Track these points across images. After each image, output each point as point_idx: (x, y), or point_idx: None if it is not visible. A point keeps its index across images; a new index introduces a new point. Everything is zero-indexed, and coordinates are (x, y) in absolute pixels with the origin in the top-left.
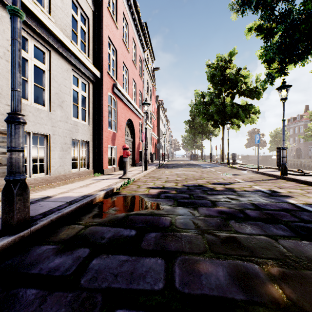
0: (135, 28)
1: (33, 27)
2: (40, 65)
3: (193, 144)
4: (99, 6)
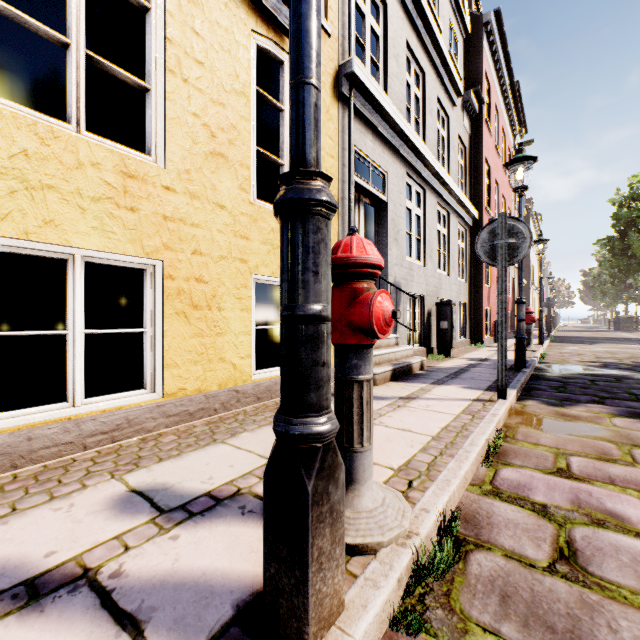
0: (505, 108)
1: (446, 199)
2: (444, 232)
3: (619, 291)
4: (476, 124)
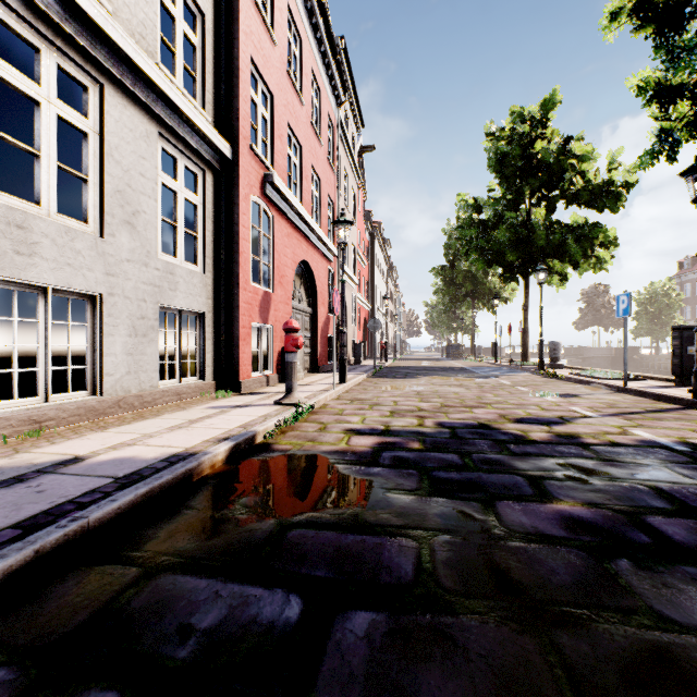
0: (318, 48)
1: (52, 16)
2: (74, 118)
3: (451, 321)
4: None
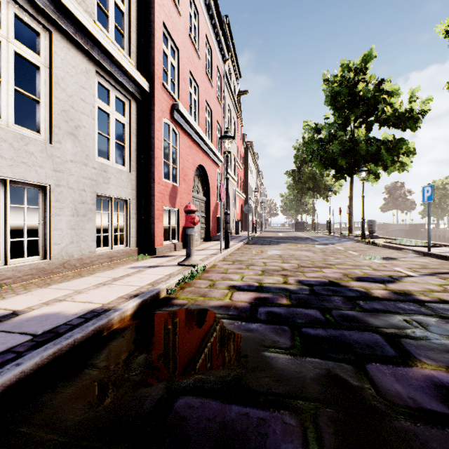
0: (210, 22)
1: None
2: (28, 55)
3: (298, 206)
4: None
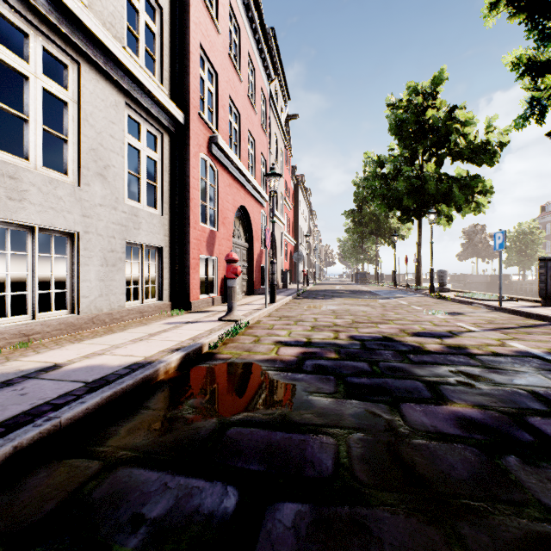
0: (254, 36)
1: (38, 7)
2: (56, 90)
3: (359, 253)
4: None
